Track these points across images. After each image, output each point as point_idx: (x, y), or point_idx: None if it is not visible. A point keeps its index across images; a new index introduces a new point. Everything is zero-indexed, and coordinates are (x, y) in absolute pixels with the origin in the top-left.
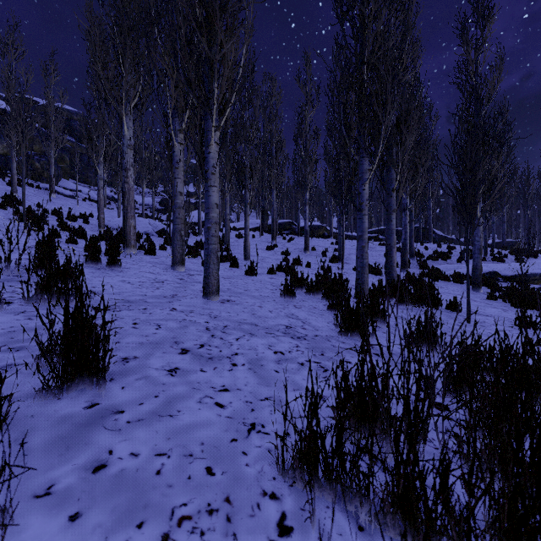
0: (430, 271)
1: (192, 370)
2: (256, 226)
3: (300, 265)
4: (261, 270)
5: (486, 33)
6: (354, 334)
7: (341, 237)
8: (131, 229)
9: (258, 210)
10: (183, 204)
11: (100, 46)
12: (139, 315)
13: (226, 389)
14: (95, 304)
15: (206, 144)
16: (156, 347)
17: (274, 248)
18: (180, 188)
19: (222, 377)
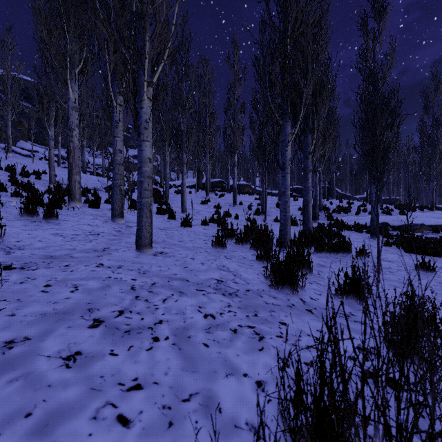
0: (335, 222)
1: (98, 354)
2: (193, 184)
3: (230, 217)
4: (196, 221)
5: (382, 27)
6: (285, 287)
7: (264, 193)
8: (76, 184)
9: (194, 171)
10: (122, 161)
11: (44, 13)
12: (57, 274)
13: (139, 384)
14: (8, 262)
15: (139, 100)
16: (62, 318)
17: (207, 202)
18: (119, 146)
19: (137, 362)
